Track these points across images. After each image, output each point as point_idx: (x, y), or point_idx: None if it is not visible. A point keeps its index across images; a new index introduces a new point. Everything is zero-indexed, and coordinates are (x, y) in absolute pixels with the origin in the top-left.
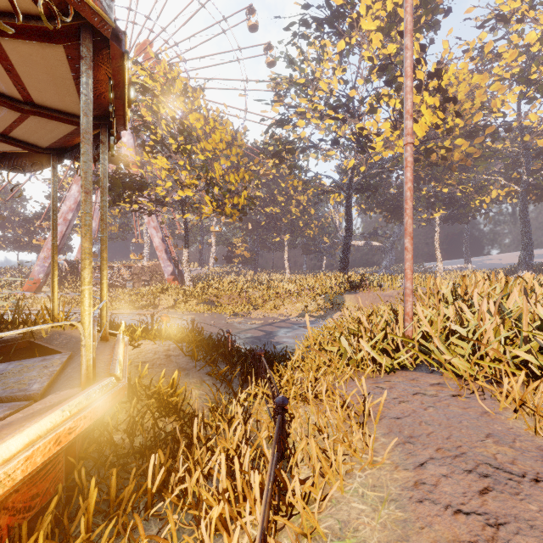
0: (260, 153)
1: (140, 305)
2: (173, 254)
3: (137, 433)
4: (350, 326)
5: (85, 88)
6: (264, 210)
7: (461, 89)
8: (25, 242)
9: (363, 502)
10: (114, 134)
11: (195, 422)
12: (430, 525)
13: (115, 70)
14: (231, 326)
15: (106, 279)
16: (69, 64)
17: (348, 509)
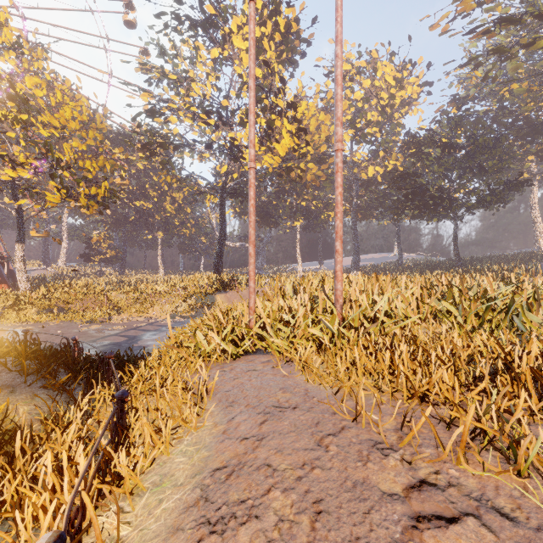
0: (126, 140)
1: None
2: None
3: None
4: (209, 322)
5: None
6: (133, 204)
7: (313, 123)
8: None
9: (184, 456)
10: None
11: (18, 435)
12: (223, 453)
13: None
14: (84, 334)
15: None
16: None
17: (171, 465)
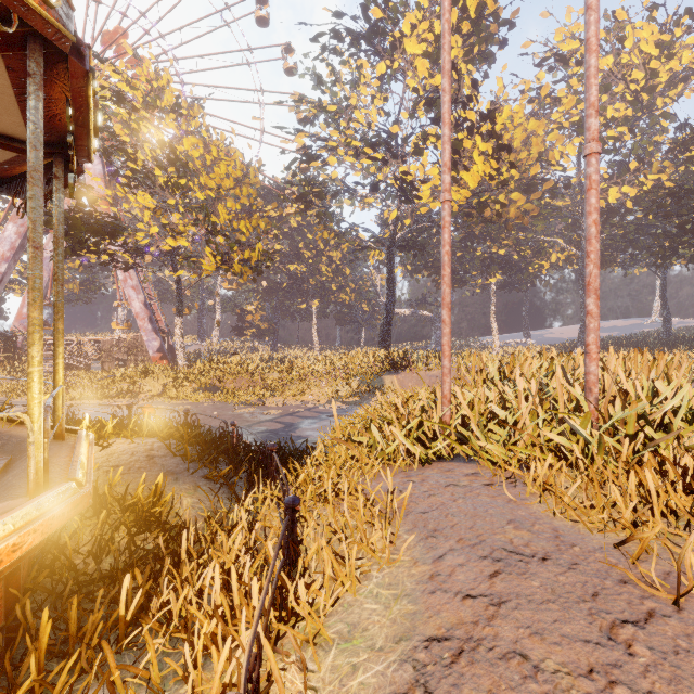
0: (280, 194)
1: (112, 394)
2: (161, 324)
3: (107, 556)
4: (384, 412)
5: (33, 114)
6: (286, 268)
7: (518, 135)
8: None
9: (376, 602)
10: (75, 169)
11: (184, 535)
12: (438, 613)
13: (76, 92)
14: (240, 418)
15: (62, 358)
16: (9, 76)
17: (360, 611)
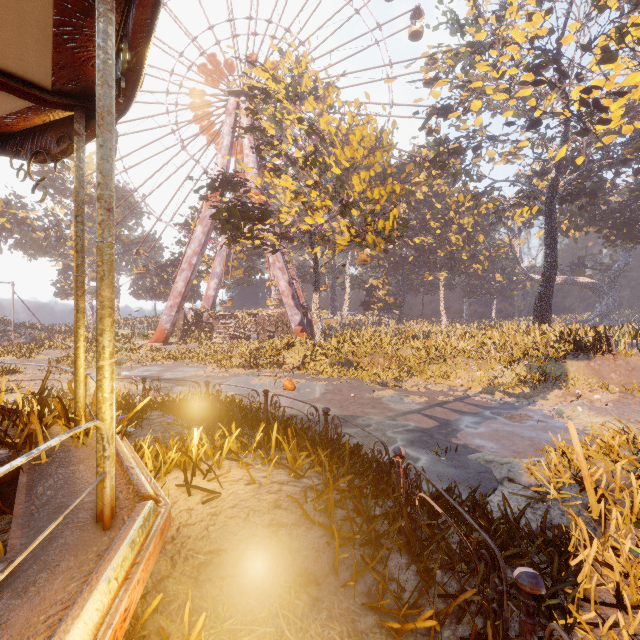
0: (410, 161)
1: (262, 363)
2: (301, 301)
3: None
4: None
5: None
6: (412, 242)
7: None
8: (160, 290)
9: None
10: None
11: None
12: None
13: None
14: (379, 403)
15: (109, 357)
16: None
17: None
